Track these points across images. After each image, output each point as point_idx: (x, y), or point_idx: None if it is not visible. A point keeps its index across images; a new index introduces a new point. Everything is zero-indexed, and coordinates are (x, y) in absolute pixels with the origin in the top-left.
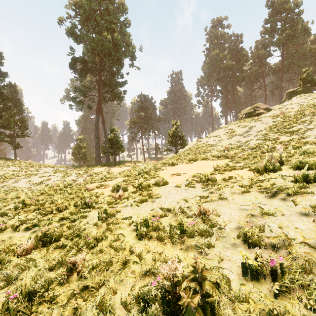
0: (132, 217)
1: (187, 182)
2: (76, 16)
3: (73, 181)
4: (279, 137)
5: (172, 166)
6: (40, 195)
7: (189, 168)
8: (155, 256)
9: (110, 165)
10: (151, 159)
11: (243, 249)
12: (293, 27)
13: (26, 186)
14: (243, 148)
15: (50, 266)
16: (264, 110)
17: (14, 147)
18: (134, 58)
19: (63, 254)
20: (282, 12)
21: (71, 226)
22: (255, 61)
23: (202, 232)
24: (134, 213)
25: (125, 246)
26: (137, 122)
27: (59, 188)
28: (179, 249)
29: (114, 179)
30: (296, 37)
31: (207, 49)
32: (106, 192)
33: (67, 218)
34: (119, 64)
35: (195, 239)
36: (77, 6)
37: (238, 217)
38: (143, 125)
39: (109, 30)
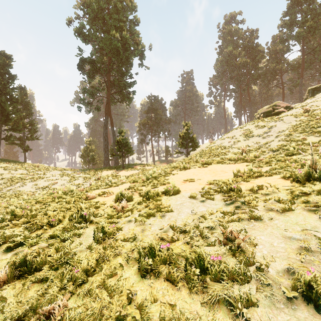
0: (135, 238)
1: (203, 191)
2: (84, 15)
3: (79, 185)
4: (305, 138)
5: (184, 170)
6: (35, 204)
7: (203, 173)
8: (164, 313)
9: (119, 168)
10: (161, 162)
11: (307, 315)
12: (315, 19)
13: (32, 190)
14: (263, 150)
15: (16, 317)
16: (285, 108)
17: (24, 150)
18: (143, 57)
19: (41, 292)
20: (303, 2)
21: (61, 248)
22: (271, 57)
23: (233, 274)
24: (138, 232)
25: (123, 287)
26: (146, 124)
27: (57, 196)
28: (201, 303)
29: (120, 185)
30: (319, 29)
31: (220, 46)
32: (109, 202)
33: (58, 236)
34: (128, 64)
35: (223, 286)
36: (85, 5)
37: (285, 252)
38: (153, 126)
39: (118, 29)
